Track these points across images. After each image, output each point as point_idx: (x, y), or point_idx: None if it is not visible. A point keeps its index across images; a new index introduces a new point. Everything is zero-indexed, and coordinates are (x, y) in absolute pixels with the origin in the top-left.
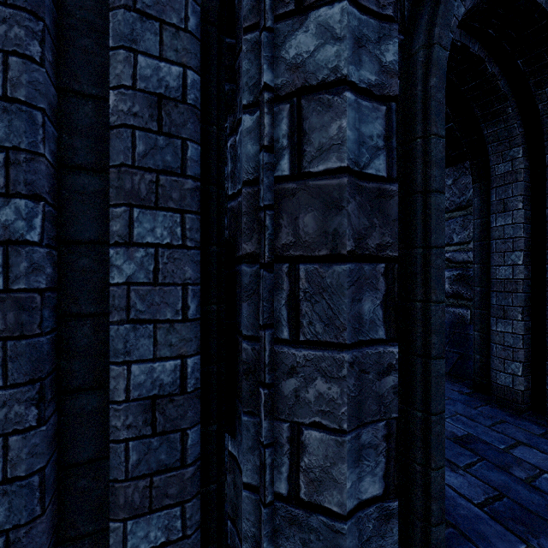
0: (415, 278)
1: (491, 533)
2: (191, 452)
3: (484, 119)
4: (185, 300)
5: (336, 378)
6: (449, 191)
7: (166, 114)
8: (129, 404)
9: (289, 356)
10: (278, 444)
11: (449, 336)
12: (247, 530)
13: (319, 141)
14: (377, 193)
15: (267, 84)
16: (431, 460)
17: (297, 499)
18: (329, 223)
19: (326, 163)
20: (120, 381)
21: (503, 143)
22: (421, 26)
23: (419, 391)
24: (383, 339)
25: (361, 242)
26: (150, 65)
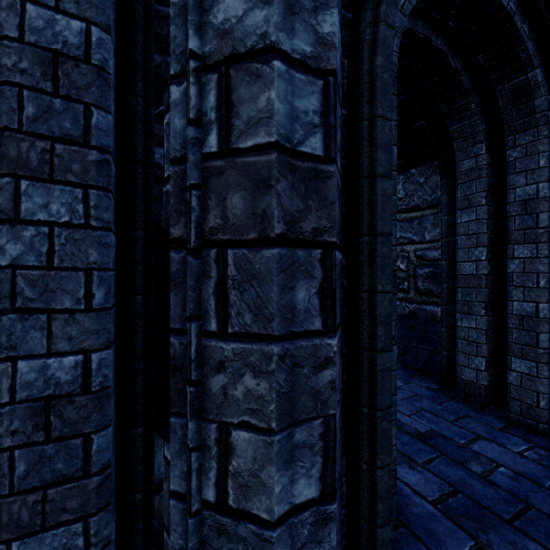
0: (362, 268)
1: (441, 530)
2: (97, 459)
3: (449, 115)
4: (89, 287)
5: (264, 373)
6: (421, 189)
7: (64, 74)
8: (15, 406)
9: (217, 350)
10: (206, 447)
11: (421, 334)
12: (175, 542)
13: (248, 114)
14: (313, 173)
15: (193, 51)
16: (377, 458)
17: (225, 507)
18: (257, 204)
19: (255, 139)
20: (3, 380)
21: (468, 139)
22: (368, 4)
23: (365, 386)
24: (319, 330)
25: (295, 226)
26: (42, 16)
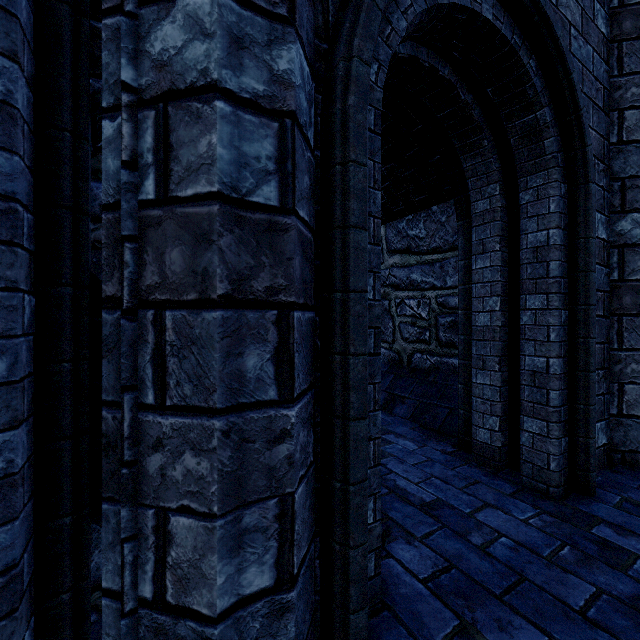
0: (335, 327)
1: (427, 611)
2: None
3: (462, 151)
4: None
5: (205, 451)
6: (442, 229)
7: None
8: None
9: (155, 425)
10: (143, 537)
11: (442, 390)
12: None
13: (188, 159)
14: (266, 225)
15: (127, 83)
16: (350, 537)
17: (163, 603)
18: (198, 261)
19: (195, 187)
20: None
21: (482, 178)
22: (343, 35)
23: (337, 458)
24: (275, 400)
25: (243, 285)
26: None
